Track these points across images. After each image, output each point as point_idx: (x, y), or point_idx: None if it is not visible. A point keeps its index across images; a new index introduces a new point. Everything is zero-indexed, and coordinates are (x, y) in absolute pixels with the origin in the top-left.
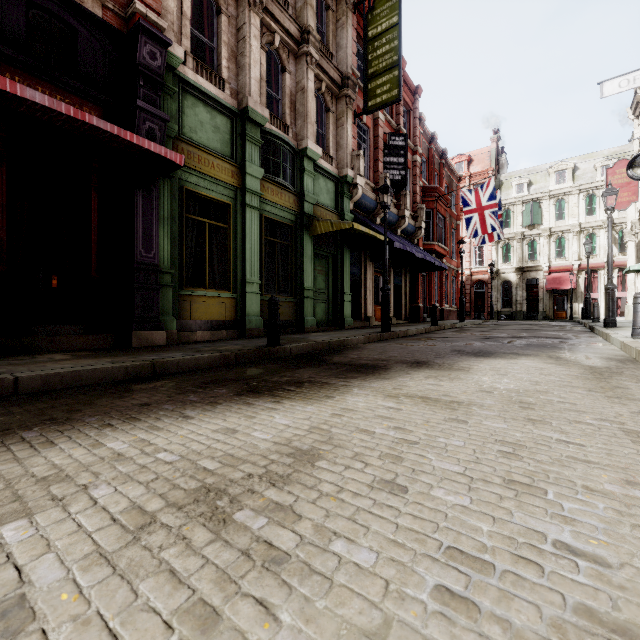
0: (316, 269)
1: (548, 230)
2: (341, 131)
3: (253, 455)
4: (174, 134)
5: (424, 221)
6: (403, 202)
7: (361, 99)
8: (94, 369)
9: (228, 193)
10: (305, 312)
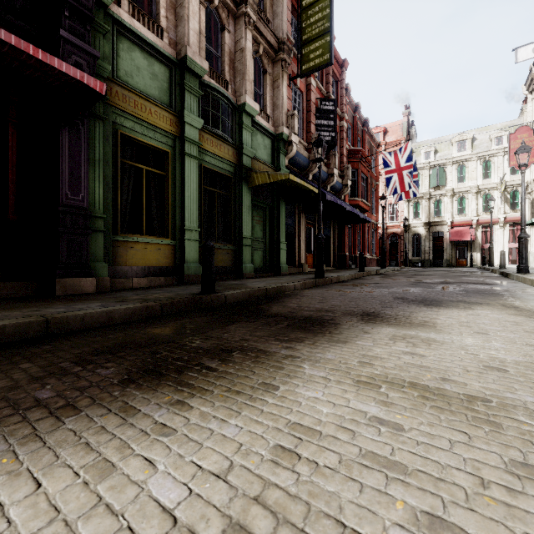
0: (254, 219)
1: (451, 191)
2: (277, 92)
3: None
4: (106, 74)
5: (350, 179)
6: (332, 161)
7: (295, 65)
8: None
9: (166, 141)
10: (243, 259)
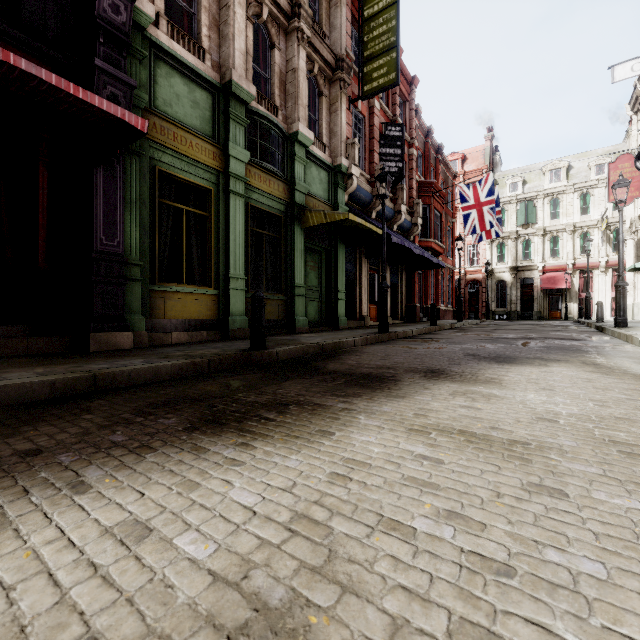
0: (308, 265)
1: (543, 229)
2: (335, 117)
3: (148, 639)
4: (143, 105)
5: (421, 217)
6: (399, 196)
7: (356, 85)
8: (2, 386)
9: (209, 177)
10: (296, 311)
